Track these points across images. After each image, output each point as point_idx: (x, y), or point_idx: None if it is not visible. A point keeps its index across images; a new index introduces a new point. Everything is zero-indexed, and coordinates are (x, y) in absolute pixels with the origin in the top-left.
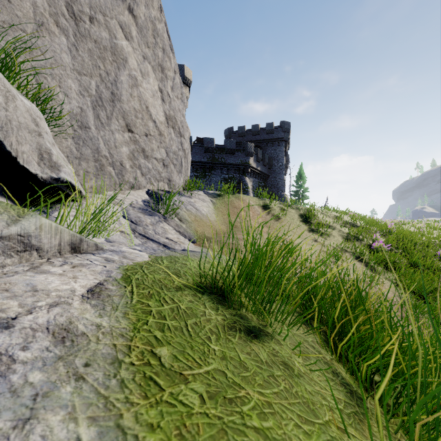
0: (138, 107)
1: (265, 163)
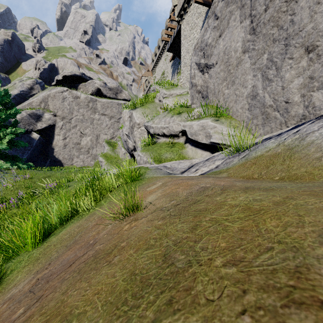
0: None
1: None
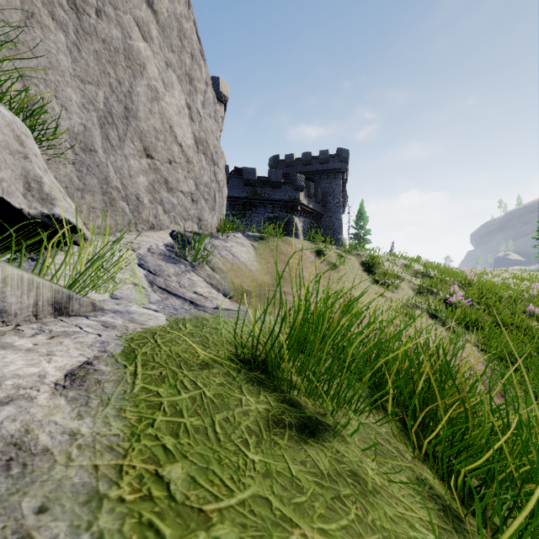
0: (159, 127)
1: (318, 200)
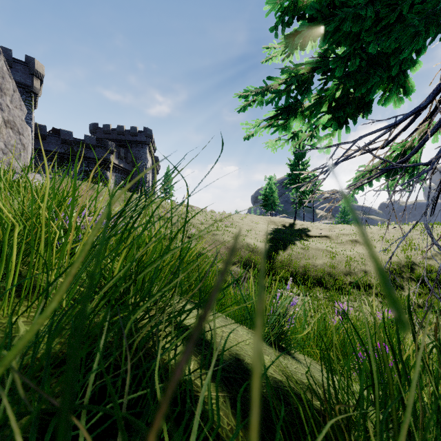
0: None
1: (129, 161)
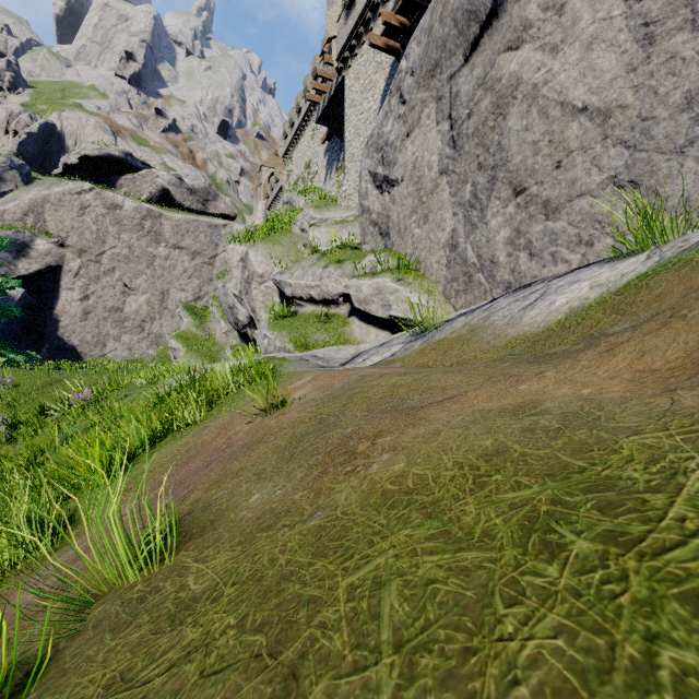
0: (541, 131)
1: None
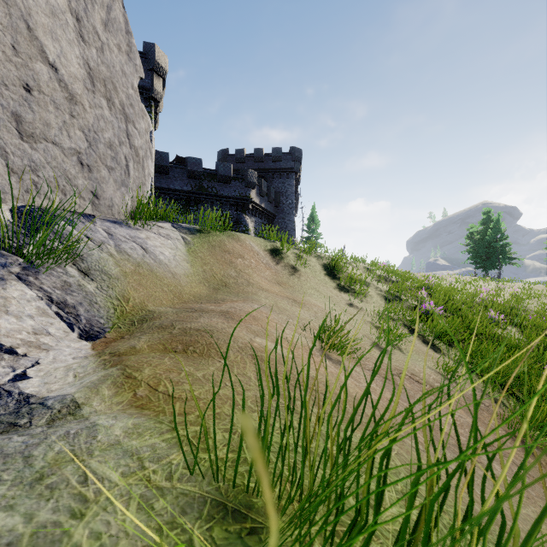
0: None
1: (271, 199)
